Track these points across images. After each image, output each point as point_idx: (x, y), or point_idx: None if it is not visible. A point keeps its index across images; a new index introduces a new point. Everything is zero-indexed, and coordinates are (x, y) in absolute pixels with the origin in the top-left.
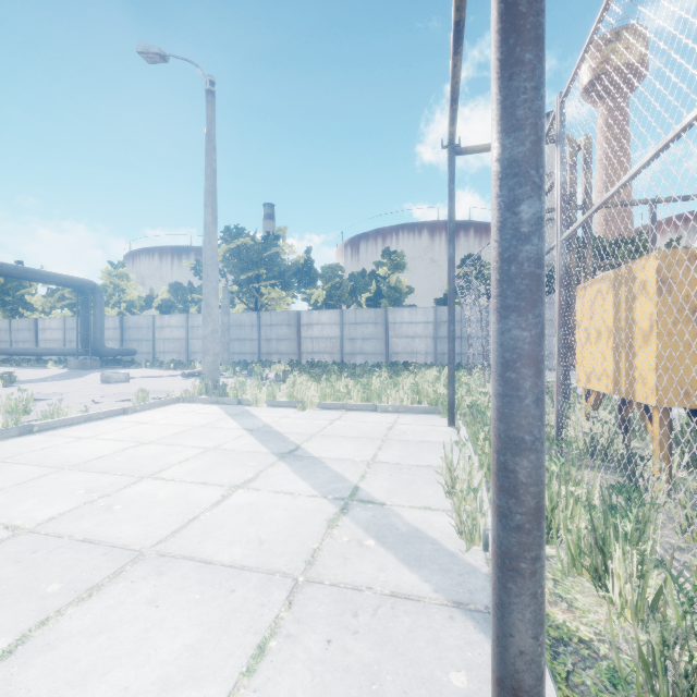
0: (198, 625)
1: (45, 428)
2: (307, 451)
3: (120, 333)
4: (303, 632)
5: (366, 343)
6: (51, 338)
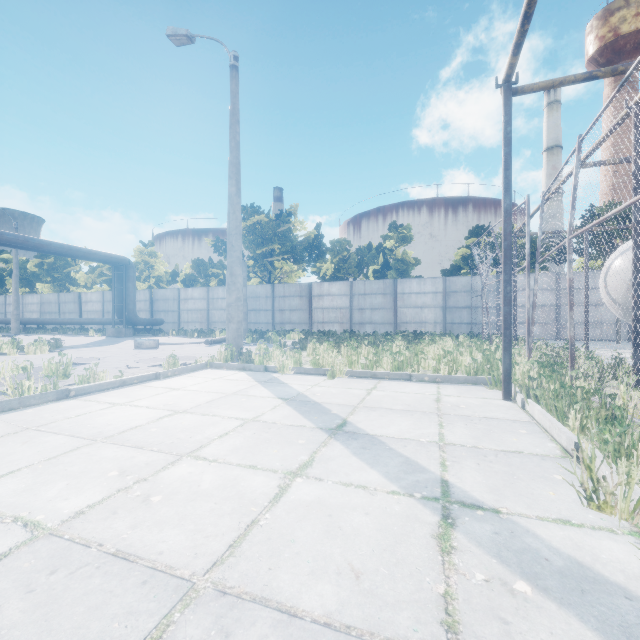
0: None
1: (81, 393)
2: (358, 426)
3: (150, 305)
4: None
5: (375, 313)
6: (92, 309)
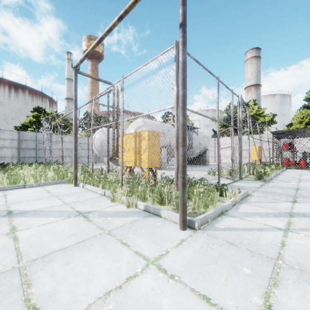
0: (98, 253)
1: None
2: (21, 210)
3: None
4: (126, 236)
5: None
6: None
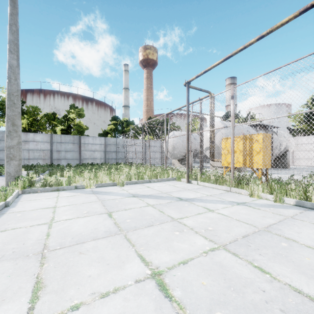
0: (312, 230)
1: None
2: (184, 197)
3: None
4: None
5: (68, 153)
6: None
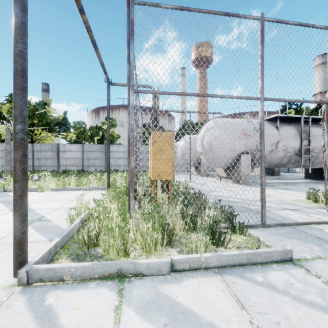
0: None
1: None
2: (30, 207)
3: None
4: None
5: (95, 161)
6: None
